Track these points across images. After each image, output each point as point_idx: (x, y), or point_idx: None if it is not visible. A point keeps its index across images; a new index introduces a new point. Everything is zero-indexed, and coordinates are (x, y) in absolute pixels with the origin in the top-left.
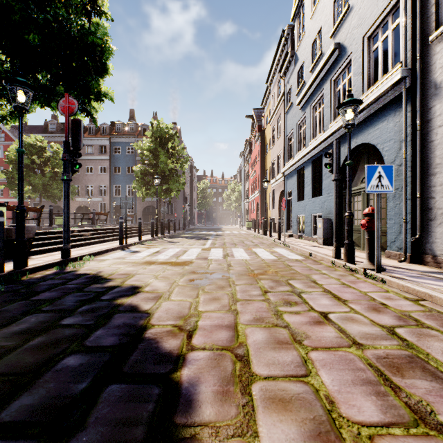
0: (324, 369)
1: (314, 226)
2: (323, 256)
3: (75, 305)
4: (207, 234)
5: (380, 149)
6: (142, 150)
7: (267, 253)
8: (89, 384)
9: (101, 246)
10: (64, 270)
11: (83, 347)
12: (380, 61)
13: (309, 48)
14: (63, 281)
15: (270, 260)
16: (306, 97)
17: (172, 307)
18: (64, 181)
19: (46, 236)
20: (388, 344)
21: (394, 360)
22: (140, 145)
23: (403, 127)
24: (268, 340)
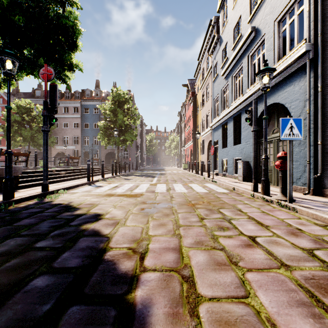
0: (261, 290)
1: (235, 167)
2: (244, 190)
3: (48, 230)
4: (153, 173)
5: (288, 107)
6: (105, 110)
7: (200, 187)
8: (53, 306)
9: (73, 182)
10: (42, 201)
11: (51, 268)
12: (287, 40)
13: (231, 32)
14: (41, 210)
15: (203, 193)
16: (229, 69)
17: (127, 232)
18: (44, 131)
19: (31, 174)
20: (311, 265)
21: (320, 281)
22: (103, 107)
23: (307, 89)
24: (209, 261)
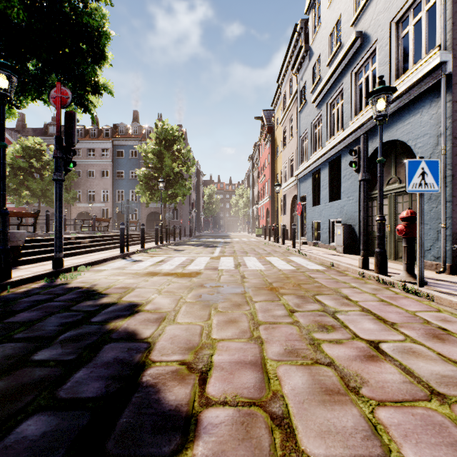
0: (409, 443)
1: (331, 233)
2: (348, 266)
3: (57, 330)
4: (215, 242)
5: (411, 145)
6: (146, 153)
7: (283, 263)
8: None
9: (100, 255)
10: (53, 282)
11: (54, 399)
12: (411, 48)
13: (326, 40)
14: (49, 297)
15: (289, 271)
16: (322, 94)
17: (178, 334)
18: (56, 181)
19: (39, 243)
20: None
21: None
22: (143, 148)
23: (442, 119)
24: (312, 387)
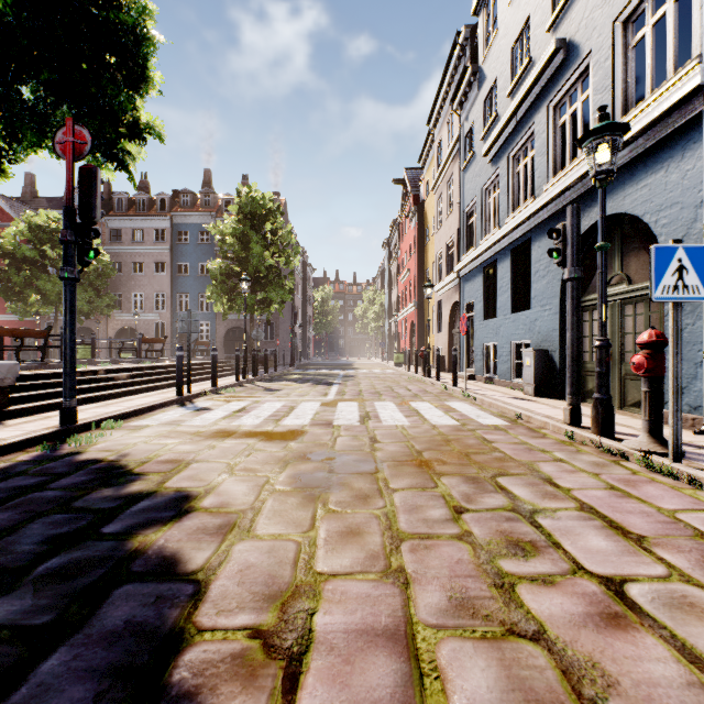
0: None
1: (515, 363)
2: (546, 420)
3: (35, 554)
4: (330, 375)
5: (650, 222)
6: (222, 236)
7: (439, 413)
8: None
9: (143, 399)
10: (56, 451)
11: None
12: (648, 63)
13: (506, 55)
14: (41, 480)
15: (449, 428)
16: (500, 141)
17: (253, 561)
18: (65, 280)
19: (43, 381)
20: None
21: None
22: (219, 228)
23: None
24: (508, 698)
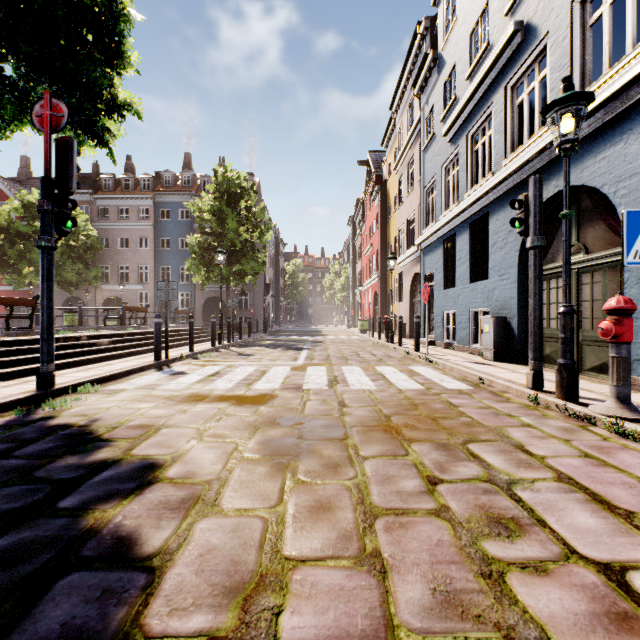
0: None
1: (474, 329)
2: (509, 385)
3: None
4: (299, 341)
5: (609, 193)
6: (201, 212)
7: (403, 377)
8: None
9: (123, 363)
10: (29, 415)
11: None
12: (606, 40)
13: (465, 41)
14: (7, 446)
15: (414, 392)
16: (459, 122)
17: (215, 543)
18: (42, 249)
19: (26, 347)
20: None
21: None
22: (197, 205)
23: None
24: None
